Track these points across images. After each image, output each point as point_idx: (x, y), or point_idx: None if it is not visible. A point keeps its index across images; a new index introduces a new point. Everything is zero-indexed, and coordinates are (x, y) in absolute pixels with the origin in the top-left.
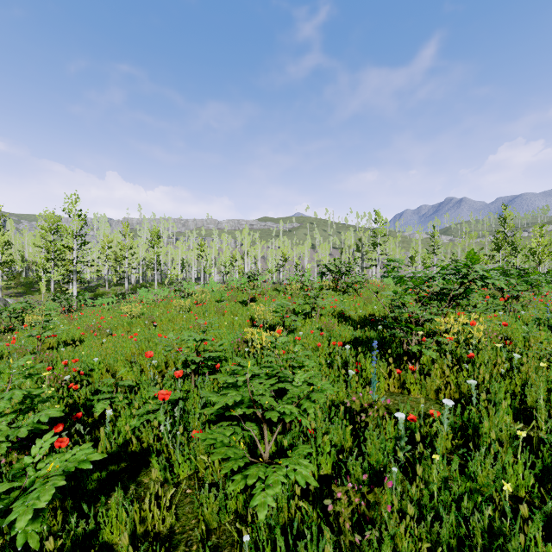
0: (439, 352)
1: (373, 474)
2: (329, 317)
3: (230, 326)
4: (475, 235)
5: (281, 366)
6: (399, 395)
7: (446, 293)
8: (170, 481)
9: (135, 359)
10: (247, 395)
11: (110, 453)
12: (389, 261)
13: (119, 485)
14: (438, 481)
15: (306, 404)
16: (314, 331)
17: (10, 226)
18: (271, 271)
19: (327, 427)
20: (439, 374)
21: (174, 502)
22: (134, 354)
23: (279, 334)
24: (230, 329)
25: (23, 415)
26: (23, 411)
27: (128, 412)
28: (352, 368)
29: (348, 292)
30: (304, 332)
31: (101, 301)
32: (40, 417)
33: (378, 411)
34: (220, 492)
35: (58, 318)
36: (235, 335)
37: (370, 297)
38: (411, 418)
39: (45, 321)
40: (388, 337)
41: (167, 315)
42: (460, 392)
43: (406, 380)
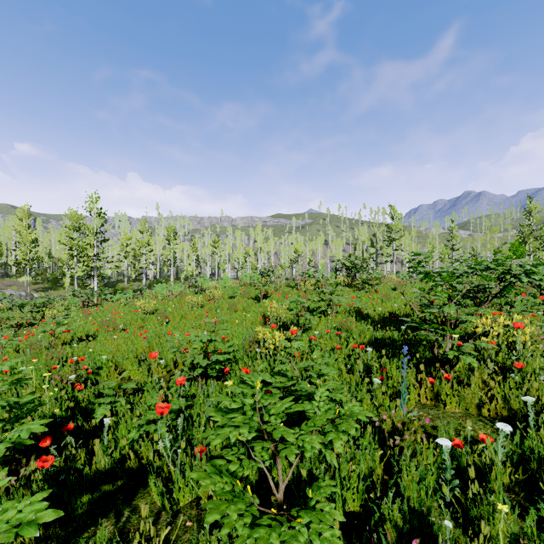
0: (475, 357)
1: (414, 519)
2: (346, 315)
3: (242, 323)
4: (498, 229)
5: (297, 376)
6: (433, 408)
7: (481, 291)
8: (167, 510)
9: (145, 357)
10: (255, 425)
11: (104, 471)
12: (414, 255)
13: (103, 522)
14: (504, 538)
15: (332, 435)
16: (330, 330)
17: (39, 225)
18: (284, 267)
19: (352, 450)
20: (480, 385)
21: (171, 538)
22: (144, 351)
23: (293, 334)
24: (242, 326)
25: (11, 425)
26: (10, 421)
27: (128, 420)
28: (376, 375)
29: (364, 289)
30: (320, 331)
31: (118, 296)
32: (21, 432)
33: (415, 435)
34: (223, 537)
35: (77, 313)
36: (246, 334)
37: (388, 294)
38: (456, 444)
39: (64, 315)
40: (413, 338)
41: (180, 311)
42: (508, 407)
43: (441, 392)
